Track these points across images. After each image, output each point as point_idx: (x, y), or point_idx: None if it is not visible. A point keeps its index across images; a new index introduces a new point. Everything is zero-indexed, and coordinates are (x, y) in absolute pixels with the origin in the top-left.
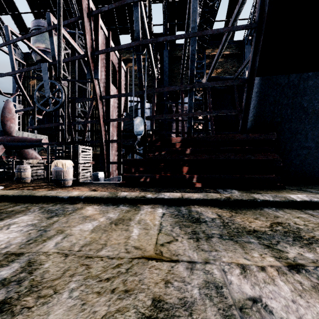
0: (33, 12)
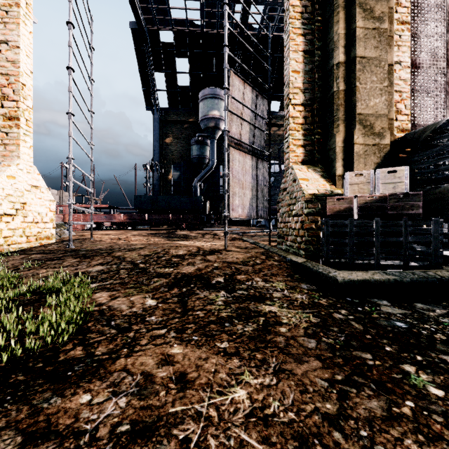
0: (192, 73)
